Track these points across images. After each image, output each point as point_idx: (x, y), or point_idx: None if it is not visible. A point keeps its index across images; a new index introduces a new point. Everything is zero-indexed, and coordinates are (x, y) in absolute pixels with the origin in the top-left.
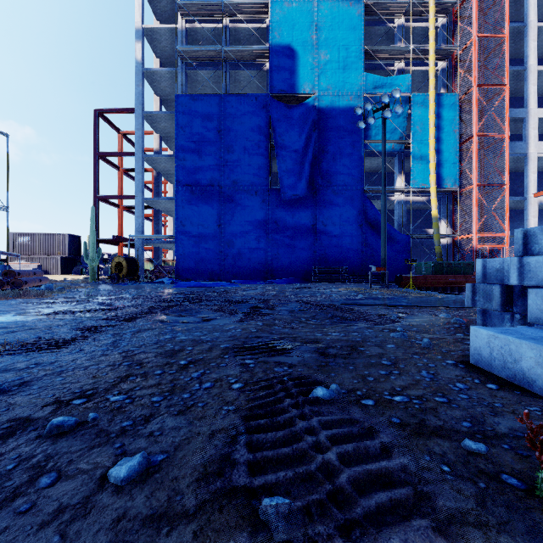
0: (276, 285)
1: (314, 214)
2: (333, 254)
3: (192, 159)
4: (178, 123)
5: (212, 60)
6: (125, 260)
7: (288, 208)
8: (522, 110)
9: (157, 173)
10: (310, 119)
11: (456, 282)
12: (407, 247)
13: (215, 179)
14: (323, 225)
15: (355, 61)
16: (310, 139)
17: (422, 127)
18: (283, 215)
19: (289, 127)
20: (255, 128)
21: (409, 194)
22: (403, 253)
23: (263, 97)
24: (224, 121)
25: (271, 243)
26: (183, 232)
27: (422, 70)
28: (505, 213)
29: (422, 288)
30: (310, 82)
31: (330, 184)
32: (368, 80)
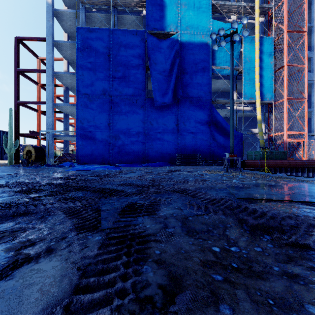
0: (151, 168)
1: (177, 117)
2: (190, 145)
3: (88, 74)
4: (78, 48)
5: (104, 6)
6: (33, 148)
7: (159, 112)
8: (311, 52)
9: (65, 88)
10: (174, 49)
11: (283, 165)
12: (240, 140)
13: (106, 90)
14: (184, 124)
15: (206, 11)
16: (175, 63)
17: (250, 59)
18: (155, 117)
19: (160, 54)
20: (135, 54)
21: (240, 105)
22: (238, 144)
23: (141, 32)
24: (112, 48)
25: (147, 137)
26: (82, 129)
27: (248, 23)
28: (305, 118)
29: (259, 170)
30: (174, 24)
31: (188, 96)
32: (214, 24)
